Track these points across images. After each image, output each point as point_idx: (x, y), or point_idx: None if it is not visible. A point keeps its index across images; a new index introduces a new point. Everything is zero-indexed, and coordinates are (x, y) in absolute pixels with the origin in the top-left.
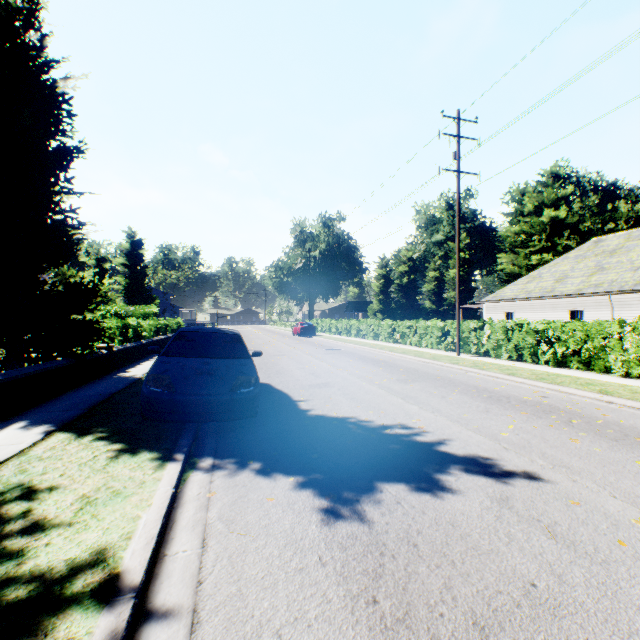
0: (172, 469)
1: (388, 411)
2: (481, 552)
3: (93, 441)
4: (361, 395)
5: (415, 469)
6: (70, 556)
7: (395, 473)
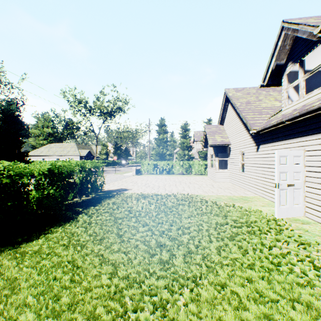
0: None
1: None
2: None
3: None
4: None
5: None
6: None
7: None
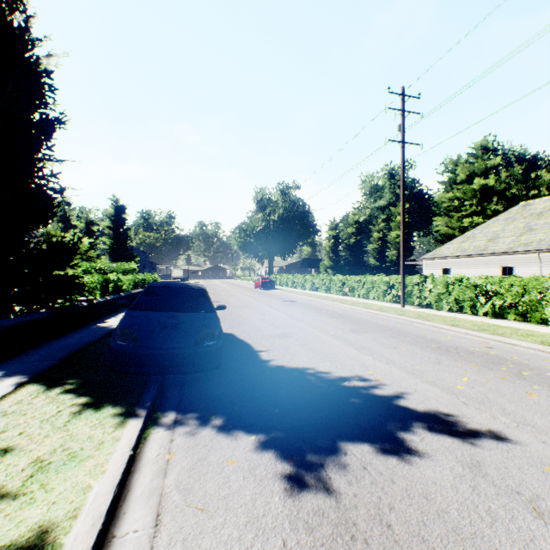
0: (132, 427)
1: (344, 362)
2: (464, 537)
3: (60, 394)
4: (318, 345)
5: (377, 427)
6: (4, 542)
7: (358, 431)
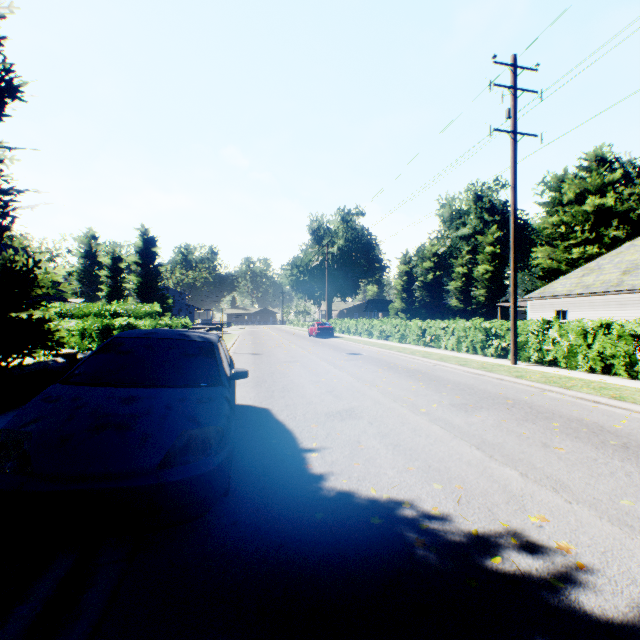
0: None
1: (468, 484)
2: None
3: None
4: (408, 438)
5: None
6: None
7: None
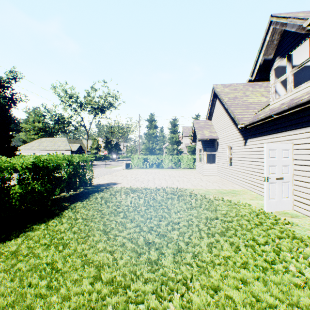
0: None
1: None
2: None
3: None
4: None
5: None
6: None
7: None
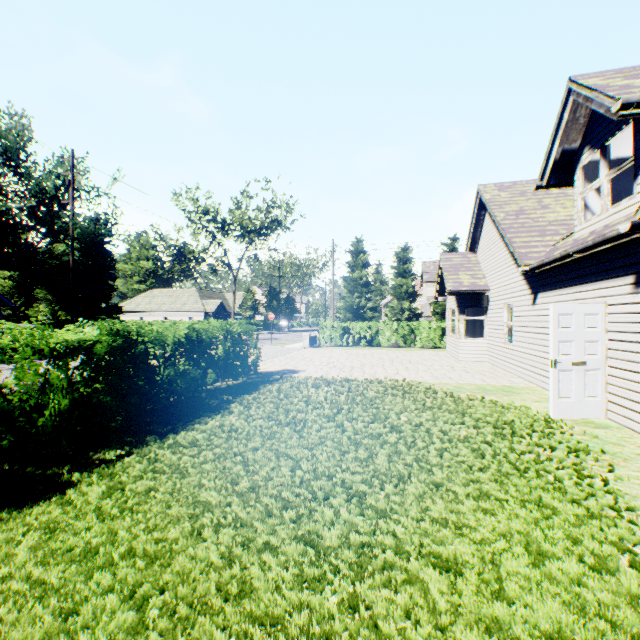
0: None
1: None
2: None
3: None
4: None
5: None
6: None
7: None
